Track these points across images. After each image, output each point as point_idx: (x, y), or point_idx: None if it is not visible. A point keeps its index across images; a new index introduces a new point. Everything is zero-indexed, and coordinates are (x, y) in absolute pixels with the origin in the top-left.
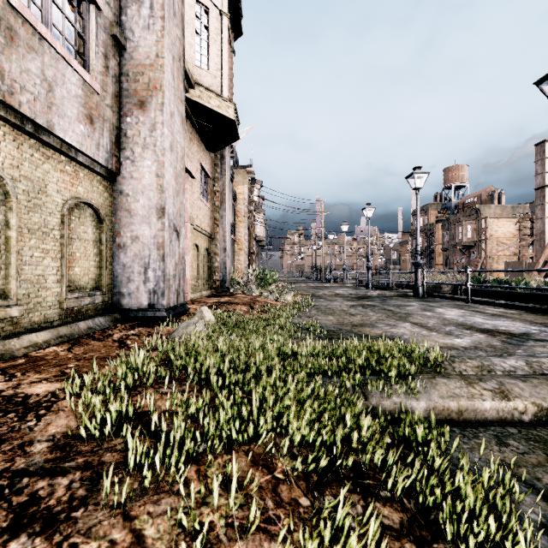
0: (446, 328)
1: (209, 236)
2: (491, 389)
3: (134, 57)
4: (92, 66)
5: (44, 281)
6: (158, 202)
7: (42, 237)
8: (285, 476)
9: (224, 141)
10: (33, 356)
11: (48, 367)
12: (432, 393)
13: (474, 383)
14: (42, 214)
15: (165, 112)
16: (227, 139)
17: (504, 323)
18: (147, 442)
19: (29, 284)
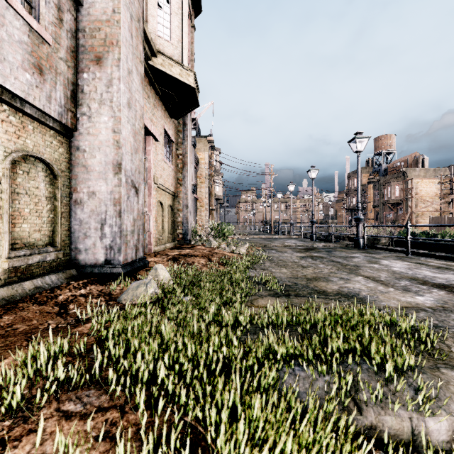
0: (400, 283)
1: (173, 194)
2: None
3: (91, 13)
4: (42, 15)
5: None
6: (115, 158)
7: None
8: None
9: (186, 108)
10: None
11: None
12: (450, 400)
13: None
14: None
15: (122, 68)
16: (188, 107)
17: None
18: None
19: None
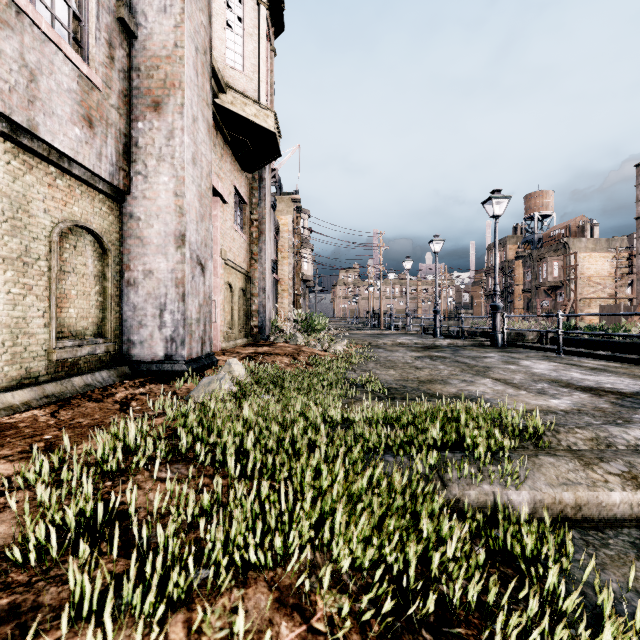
0: (537, 385)
1: (245, 274)
2: (619, 473)
3: (147, 47)
4: (91, 55)
5: (25, 325)
6: (177, 228)
7: (23, 269)
8: (328, 626)
9: (263, 159)
10: (3, 423)
11: (16, 439)
12: (537, 479)
13: (593, 463)
14: (23, 239)
15: (186, 115)
16: (266, 157)
17: (609, 379)
18: (119, 565)
19: (4, 329)
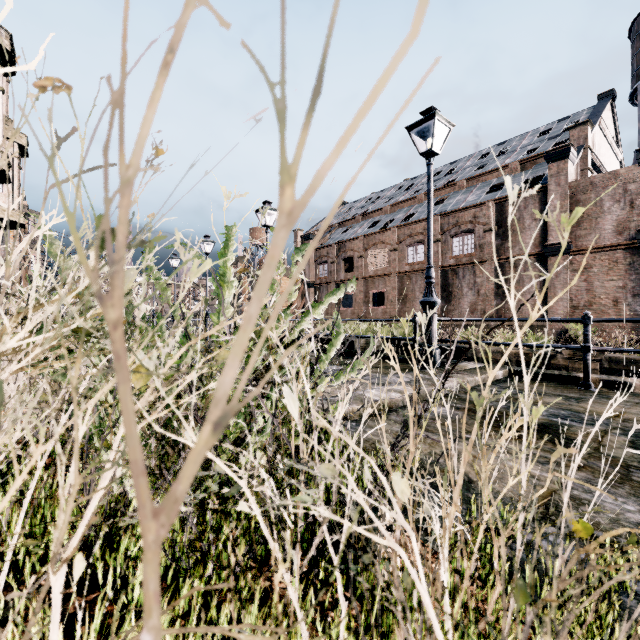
0: None
1: None
2: None
3: None
4: None
5: None
6: None
7: None
8: None
9: (11, 227)
10: None
11: None
12: None
13: None
14: None
15: None
16: (14, 227)
17: None
18: None
19: None
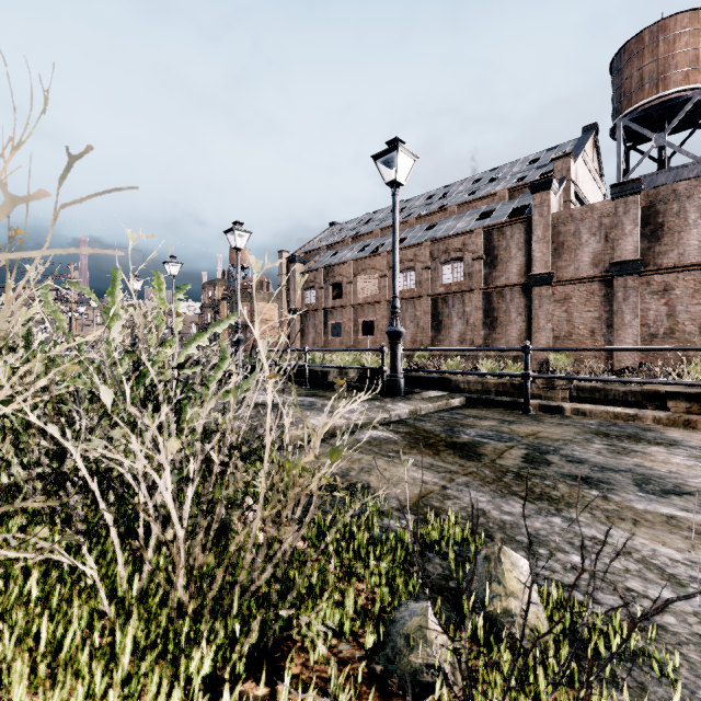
0: None
1: None
2: None
3: None
4: None
5: None
6: None
7: None
8: None
9: None
10: None
11: None
12: None
13: None
14: None
15: None
16: None
17: None
18: None
19: None
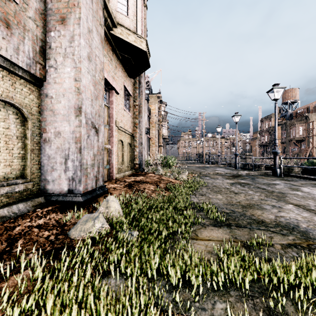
0: None
1: (131, 135)
2: None
3: None
4: None
5: None
6: (76, 102)
7: None
8: None
9: (140, 69)
10: None
11: None
12: None
13: None
14: None
15: (82, 25)
16: (142, 68)
17: None
18: None
19: None
